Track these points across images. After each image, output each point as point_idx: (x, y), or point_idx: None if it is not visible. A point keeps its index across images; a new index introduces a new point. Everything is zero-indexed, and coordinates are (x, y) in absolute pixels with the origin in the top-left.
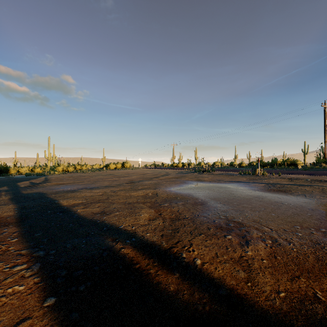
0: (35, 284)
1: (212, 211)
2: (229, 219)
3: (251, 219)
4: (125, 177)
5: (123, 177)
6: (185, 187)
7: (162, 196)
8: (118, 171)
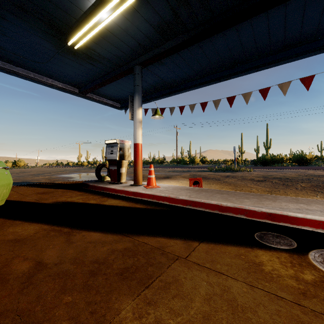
0: (16, 186)
1: (73, 179)
2: (76, 179)
3: (83, 179)
4: (24, 173)
5: (21, 173)
6: (71, 175)
7: (53, 177)
8: (10, 170)
